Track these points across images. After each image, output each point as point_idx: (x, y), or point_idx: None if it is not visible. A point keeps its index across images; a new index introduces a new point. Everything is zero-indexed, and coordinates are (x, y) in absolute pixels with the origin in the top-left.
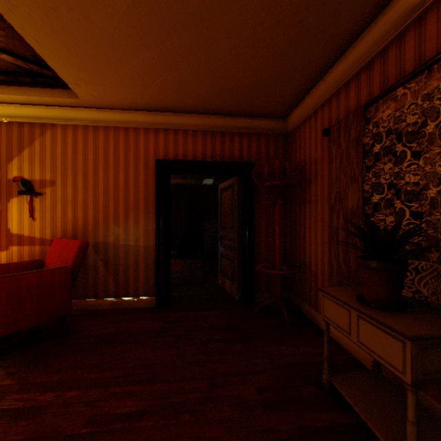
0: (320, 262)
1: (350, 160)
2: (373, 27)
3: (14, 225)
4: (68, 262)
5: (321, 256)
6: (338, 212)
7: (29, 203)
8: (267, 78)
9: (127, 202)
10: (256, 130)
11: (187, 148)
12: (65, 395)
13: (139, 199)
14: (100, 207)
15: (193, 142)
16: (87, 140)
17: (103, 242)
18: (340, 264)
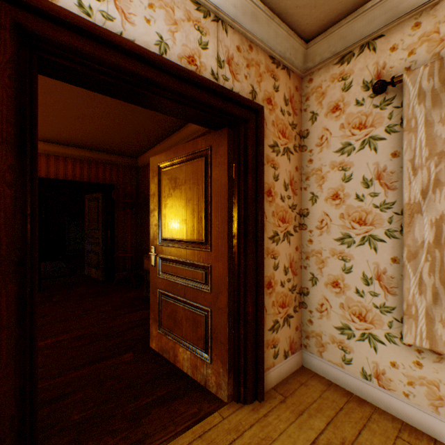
0: None
1: None
2: (169, 140)
3: None
4: None
5: None
6: None
7: None
8: (122, 142)
9: None
10: (117, 163)
11: (59, 169)
12: None
13: None
14: None
15: (65, 165)
16: None
17: None
18: None
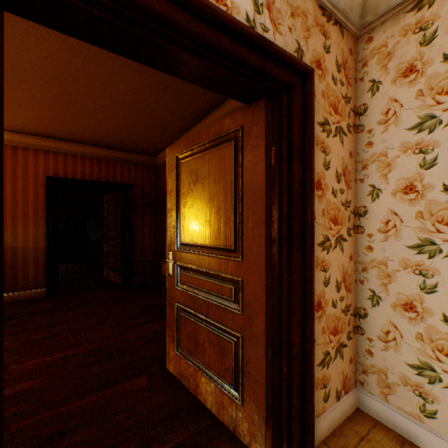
0: None
1: None
2: (188, 134)
3: None
4: None
5: None
6: None
7: None
8: (139, 138)
9: (16, 210)
10: (135, 161)
11: (76, 169)
12: None
13: (29, 208)
14: None
15: (83, 164)
16: None
17: None
18: None
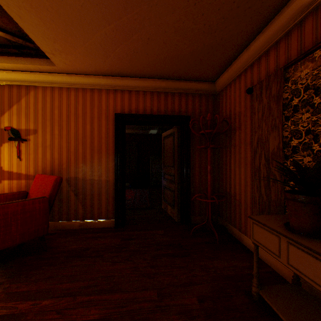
0: (243, 193)
1: (271, 112)
2: (293, 3)
3: (6, 164)
4: (46, 193)
5: (244, 188)
6: (260, 154)
7: (17, 147)
8: (202, 48)
9: (93, 147)
10: (192, 91)
11: (138, 105)
12: (41, 304)
13: (102, 144)
14: (71, 150)
15: (143, 100)
16: (61, 99)
17: (74, 177)
18: (262, 195)
